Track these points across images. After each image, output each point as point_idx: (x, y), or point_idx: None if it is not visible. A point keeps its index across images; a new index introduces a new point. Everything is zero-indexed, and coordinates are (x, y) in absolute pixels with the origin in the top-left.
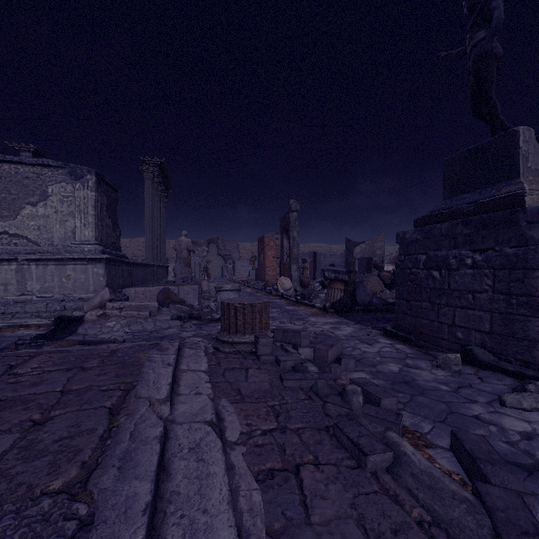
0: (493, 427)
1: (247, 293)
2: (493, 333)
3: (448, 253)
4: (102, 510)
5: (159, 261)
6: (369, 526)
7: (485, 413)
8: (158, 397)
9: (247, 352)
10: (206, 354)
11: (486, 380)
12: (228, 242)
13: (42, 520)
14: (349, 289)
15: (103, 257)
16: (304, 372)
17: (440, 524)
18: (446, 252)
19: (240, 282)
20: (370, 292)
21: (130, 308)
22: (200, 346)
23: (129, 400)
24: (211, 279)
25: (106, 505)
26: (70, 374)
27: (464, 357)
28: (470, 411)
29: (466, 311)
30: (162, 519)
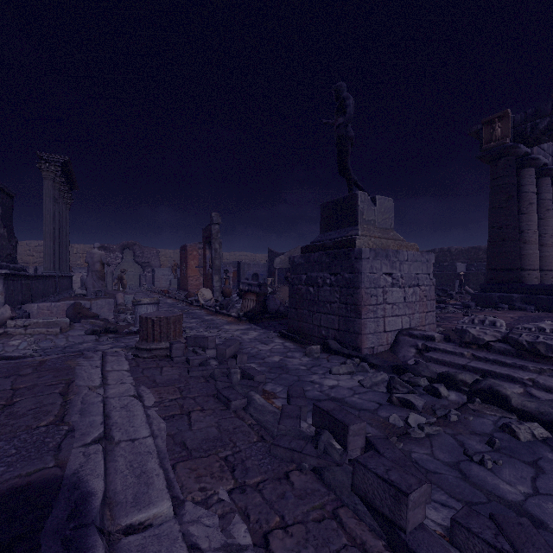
0: (318, 385)
1: (167, 304)
2: (340, 330)
3: (318, 275)
4: (77, 426)
5: (62, 270)
6: (222, 428)
7: (318, 379)
8: (94, 385)
9: (163, 356)
10: (127, 360)
11: (331, 361)
12: (147, 248)
13: (45, 433)
14: (261, 299)
15: (1, 272)
16: (206, 366)
17: (259, 423)
18: (317, 274)
19: (160, 292)
20: (278, 302)
21: (36, 325)
22: (121, 354)
23: (72, 388)
24: (127, 288)
25: (79, 425)
26: (11, 379)
27: (324, 348)
28: (310, 379)
29: (327, 315)
30: (110, 430)
